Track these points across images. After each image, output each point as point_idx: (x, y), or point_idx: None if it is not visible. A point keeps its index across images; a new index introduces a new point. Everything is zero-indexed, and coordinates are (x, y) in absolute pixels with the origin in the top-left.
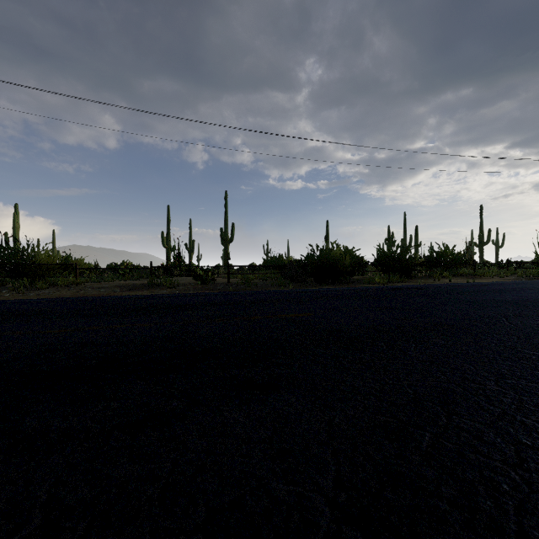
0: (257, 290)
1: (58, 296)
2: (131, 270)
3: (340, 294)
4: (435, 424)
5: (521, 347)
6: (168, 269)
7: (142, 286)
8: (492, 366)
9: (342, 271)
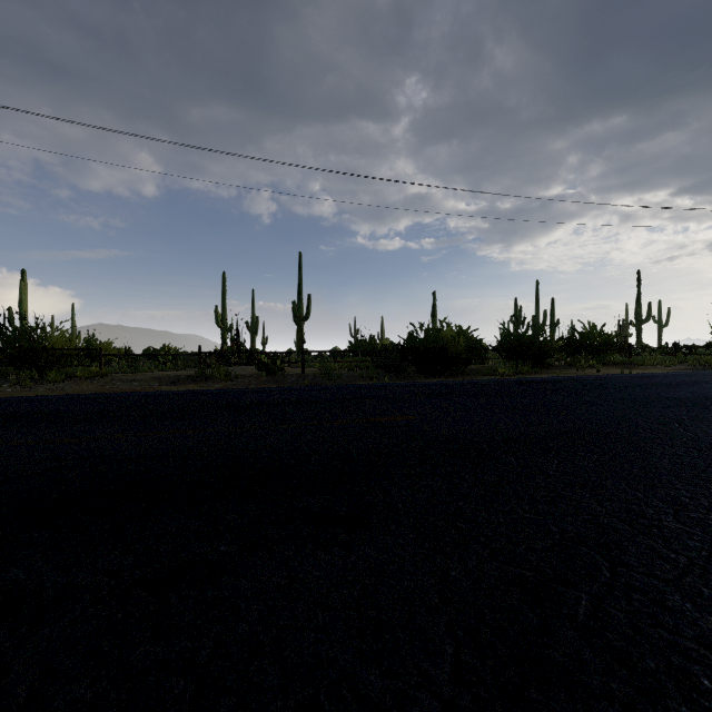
0: (341, 384)
1: (76, 391)
2: (174, 357)
3: (452, 389)
4: (595, 580)
5: (705, 464)
6: (224, 355)
7: (188, 379)
8: (667, 493)
9: (454, 359)
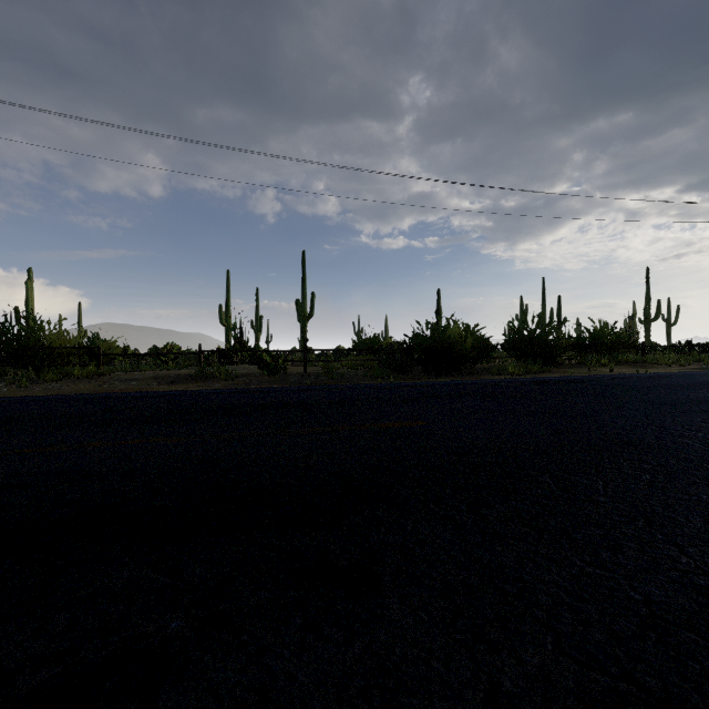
0: (344, 384)
1: (71, 391)
2: (176, 356)
3: (462, 390)
4: None
5: None
6: (226, 354)
7: (188, 378)
8: None
9: (461, 357)
